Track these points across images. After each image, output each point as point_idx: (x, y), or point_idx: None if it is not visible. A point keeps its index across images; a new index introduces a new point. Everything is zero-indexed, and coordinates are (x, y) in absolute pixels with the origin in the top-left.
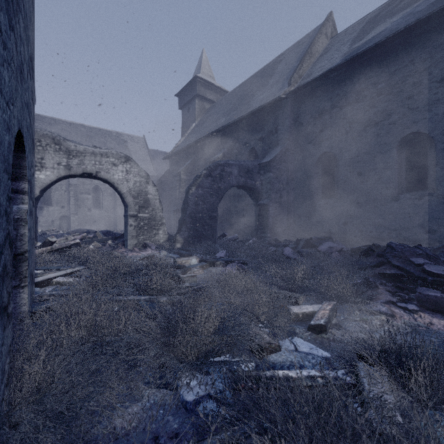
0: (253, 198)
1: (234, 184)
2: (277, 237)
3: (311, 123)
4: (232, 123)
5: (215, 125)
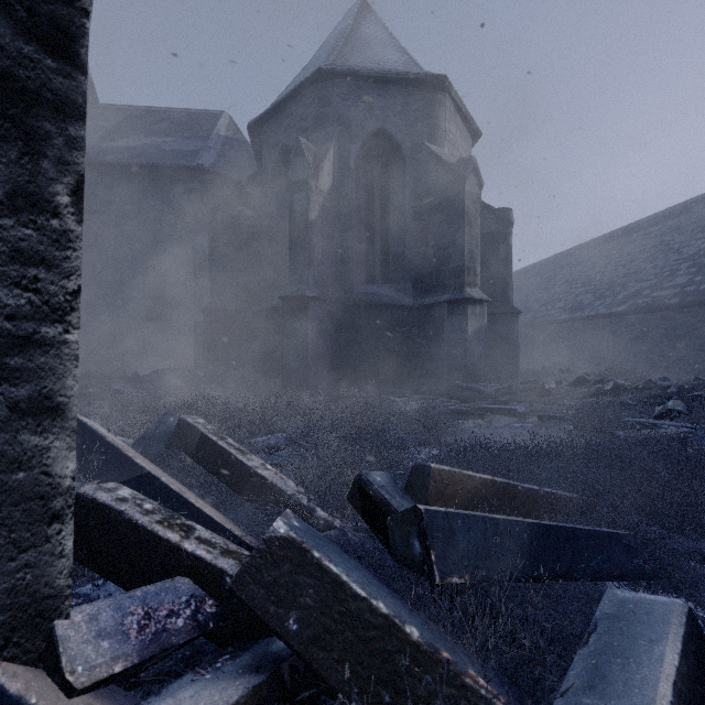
0: None
1: None
2: None
3: None
4: None
5: None
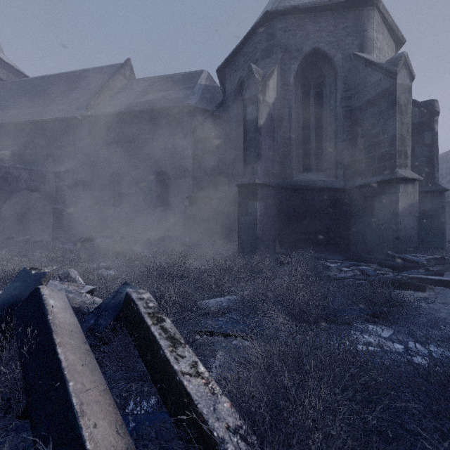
0: (50, 201)
1: (23, 187)
2: (72, 237)
3: (105, 146)
4: (25, 123)
5: (1, 115)
